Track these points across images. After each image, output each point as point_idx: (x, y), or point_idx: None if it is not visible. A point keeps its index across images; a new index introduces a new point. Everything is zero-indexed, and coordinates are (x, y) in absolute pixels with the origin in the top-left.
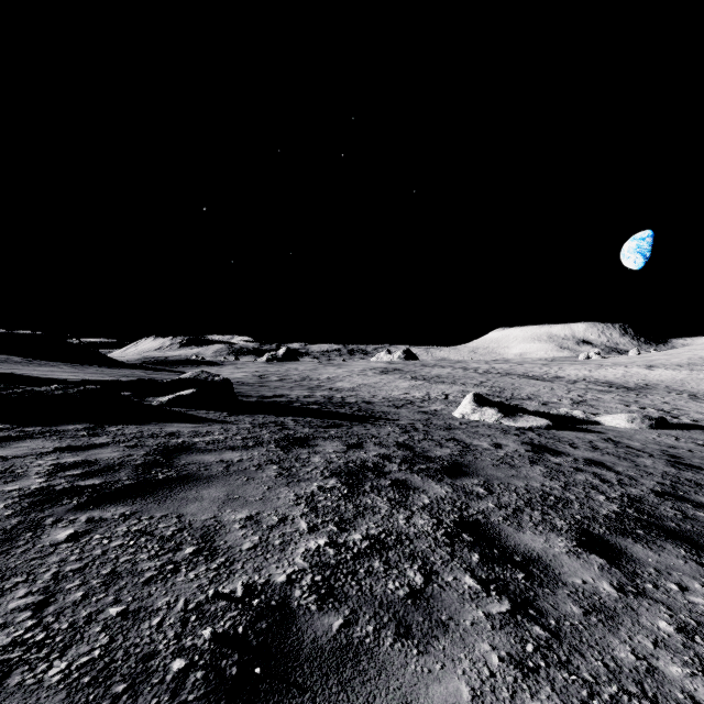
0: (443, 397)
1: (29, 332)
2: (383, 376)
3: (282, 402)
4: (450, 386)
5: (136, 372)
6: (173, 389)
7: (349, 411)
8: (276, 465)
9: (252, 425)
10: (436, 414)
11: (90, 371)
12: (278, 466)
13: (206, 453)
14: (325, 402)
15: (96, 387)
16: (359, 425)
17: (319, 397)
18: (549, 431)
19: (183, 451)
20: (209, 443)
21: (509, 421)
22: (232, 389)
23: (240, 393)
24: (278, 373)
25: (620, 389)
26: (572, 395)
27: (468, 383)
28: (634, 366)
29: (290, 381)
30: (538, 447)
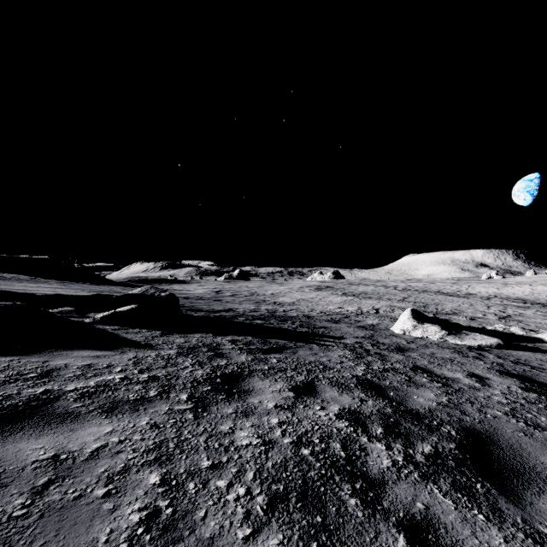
0: (374, 311)
1: (39, 257)
2: (318, 292)
3: (227, 316)
4: (377, 301)
5: (115, 288)
6: (117, 305)
7: (291, 327)
8: (159, 470)
9: (178, 350)
10: (375, 329)
11: (74, 287)
12: (162, 475)
13: (46, 429)
14: (268, 316)
15: (12, 304)
16: (304, 346)
17: (263, 311)
18: (503, 351)
19: (7, 424)
20: (83, 395)
21: (455, 339)
22: (177, 305)
23: (192, 307)
24: (232, 289)
25: (536, 305)
26: (493, 310)
27: (392, 298)
28: (538, 285)
29: (241, 296)
30: (525, 380)
